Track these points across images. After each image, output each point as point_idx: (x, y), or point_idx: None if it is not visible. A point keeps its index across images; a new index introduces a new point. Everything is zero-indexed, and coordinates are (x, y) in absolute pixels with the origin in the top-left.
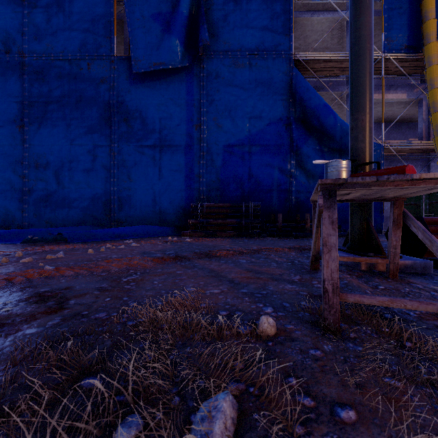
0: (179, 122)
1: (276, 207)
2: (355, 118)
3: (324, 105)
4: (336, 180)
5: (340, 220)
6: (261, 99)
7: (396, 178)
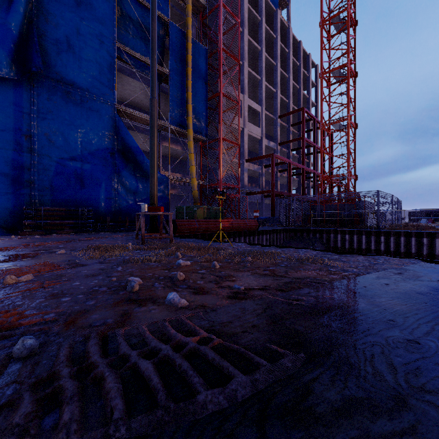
0: (5, 128)
1: (104, 211)
2: (151, 179)
3: (137, 147)
4: (144, 212)
5: (147, 220)
6: (92, 130)
7: (155, 213)
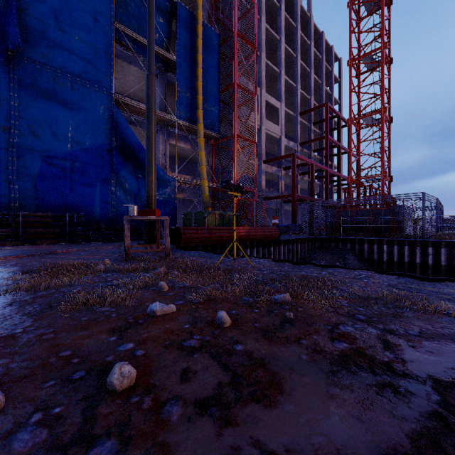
0: None
1: (99, 217)
2: (148, 176)
3: (138, 143)
4: (129, 216)
5: None
6: (84, 122)
7: (145, 217)
